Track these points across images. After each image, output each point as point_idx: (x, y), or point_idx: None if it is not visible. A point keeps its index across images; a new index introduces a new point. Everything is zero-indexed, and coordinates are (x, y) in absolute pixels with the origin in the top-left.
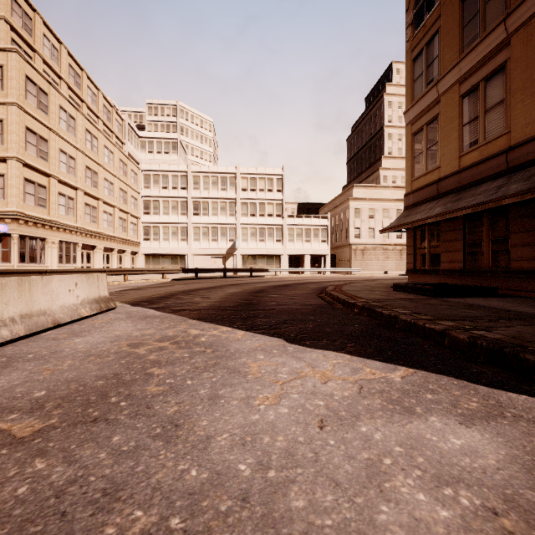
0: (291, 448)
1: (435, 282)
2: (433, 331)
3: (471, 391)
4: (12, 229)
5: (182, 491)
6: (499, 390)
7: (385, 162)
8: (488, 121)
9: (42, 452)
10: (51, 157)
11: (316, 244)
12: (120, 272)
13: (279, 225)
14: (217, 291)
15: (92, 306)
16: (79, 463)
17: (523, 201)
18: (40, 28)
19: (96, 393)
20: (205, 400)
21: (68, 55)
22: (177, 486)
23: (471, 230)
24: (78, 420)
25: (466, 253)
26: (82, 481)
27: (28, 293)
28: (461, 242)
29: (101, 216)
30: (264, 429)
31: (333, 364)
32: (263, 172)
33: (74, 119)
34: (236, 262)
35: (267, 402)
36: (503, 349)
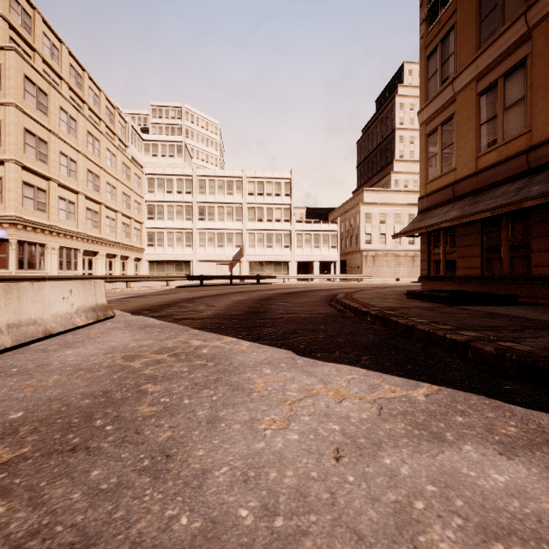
0: (302, 486)
1: (450, 289)
2: (455, 342)
3: (507, 413)
4: (10, 234)
5: (168, 547)
6: (538, 412)
7: (397, 166)
8: (507, 120)
9: (4, 491)
10: (51, 160)
11: (325, 250)
12: (122, 278)
13: (287, 230)
14: (223, 298)
15: (88, 314)
16: (47, 507)
17: (545, 203)
18: (40, 27)
19: (80, 414)
20: (203, 424)
21: (69, 55)
22: (162, 539)
23: (488, 234)
24: (54, 448)
25: (484, 259)
26: (46, 533)
27: (16, 301)
28: (478, 248)
29: (103, 221)
30: (270, 460)
31: (347, 380)
32: (271, 176)
33: (75, 121)
34: (243, 269)
35: (274, 426)
36: (536, 363)
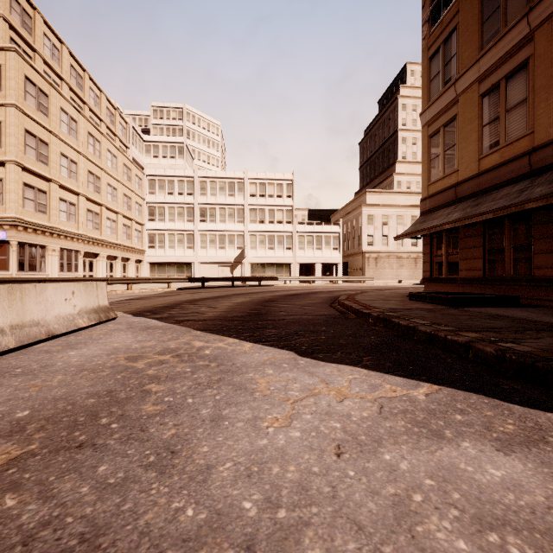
0: (304, 481)
1: (452, 291)
2: (456, 343)
3: (505, 411)
4: (10, 236)
5: (175, 536)
6: (536, 410)
7: (399, 167)
8: (510, 121)
9: (15, 485)
10: (51, 161)
11: (327, 252)
12: (124, 280)
13: (289, 232)
14: (224, 300)
15: (90, 316)
16: (57, 499)
17: (547, 205)
18: (40, 27)
19: (85, 413)
20: (206, 422)
21: (69, 55)
22: (169, 529)
23: (491, 236)
24: (61, 445)
25: (486, 261)
26: (57, 524)
27: (19, 302)
28: (480, 249)
29: (104, 222)
30: (273, 456)
31: (349, 380)
32: (273, 177)
33: (76, 122)
34: (245, 271)
35: (277, 424)
36: (536, 364)
